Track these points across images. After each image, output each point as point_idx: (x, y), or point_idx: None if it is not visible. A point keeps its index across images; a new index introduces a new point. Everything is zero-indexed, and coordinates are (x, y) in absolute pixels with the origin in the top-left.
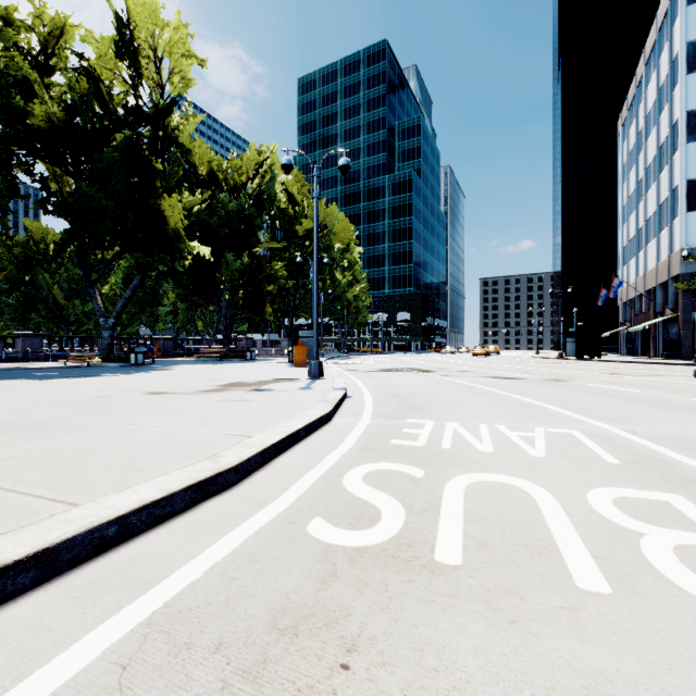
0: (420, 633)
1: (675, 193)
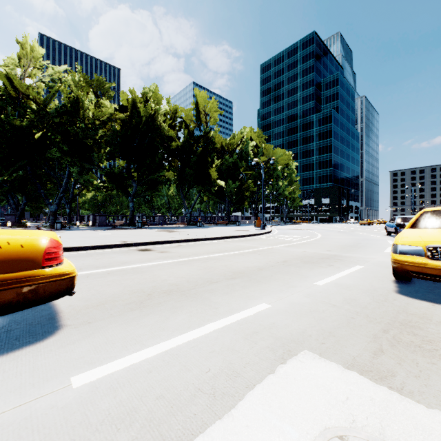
0: (263, 239)
1: None
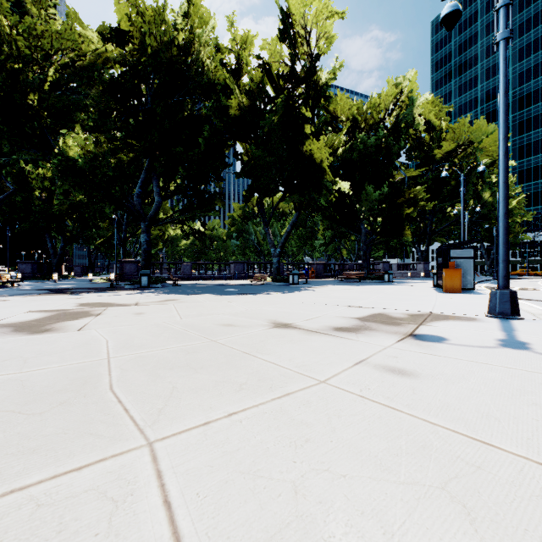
0: None
1: None
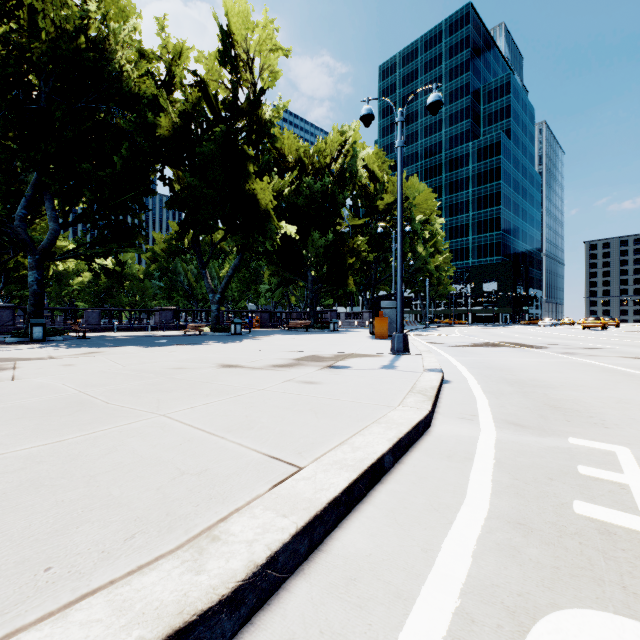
0: None
1: None
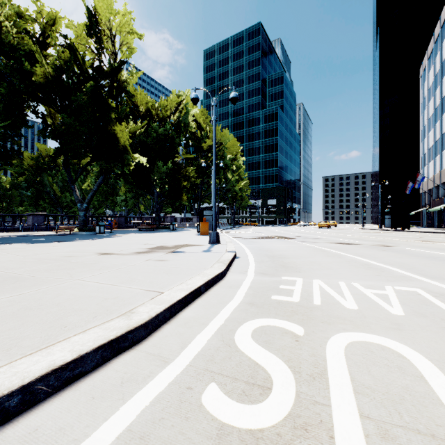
0: None
1: None
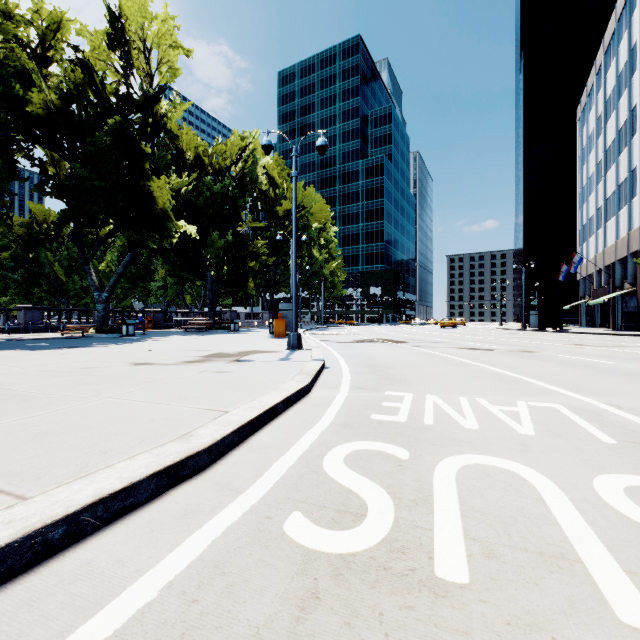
0: None
1: (634, 173)
